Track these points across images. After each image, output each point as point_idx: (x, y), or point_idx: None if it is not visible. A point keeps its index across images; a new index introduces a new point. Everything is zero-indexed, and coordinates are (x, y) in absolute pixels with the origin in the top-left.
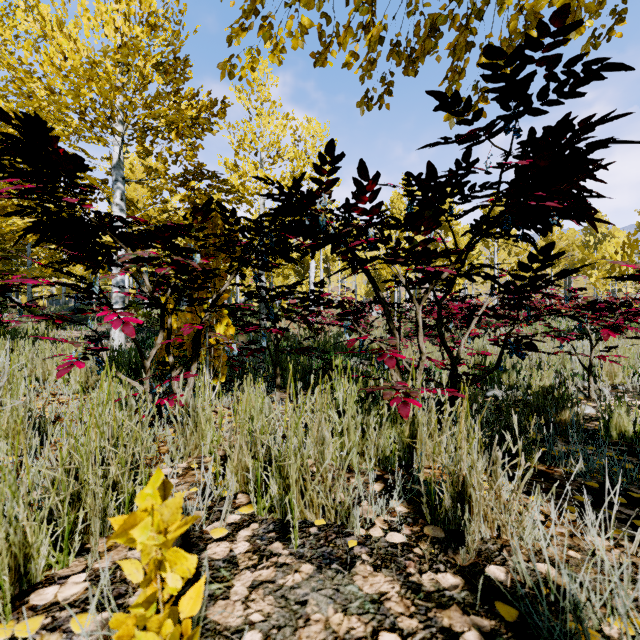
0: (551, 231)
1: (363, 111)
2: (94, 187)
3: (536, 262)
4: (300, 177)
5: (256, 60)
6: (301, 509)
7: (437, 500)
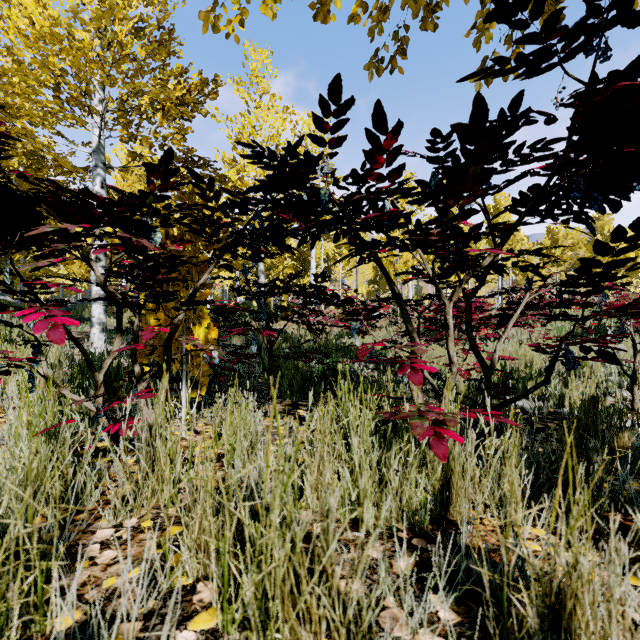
0: (603, 212)
1: (372, 75)
2: (7, 136)
3: (622, 240)
4: (296, 142)
5: (245, 11)
6: (291, 626)
7: (513, 615)
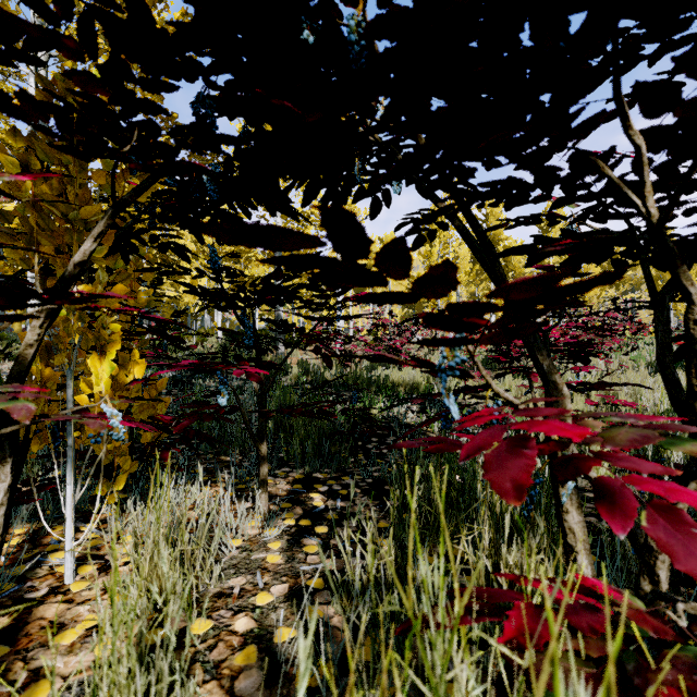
0: None
1: None
2: None
3: None
4: None
5: None
6: None
7: None
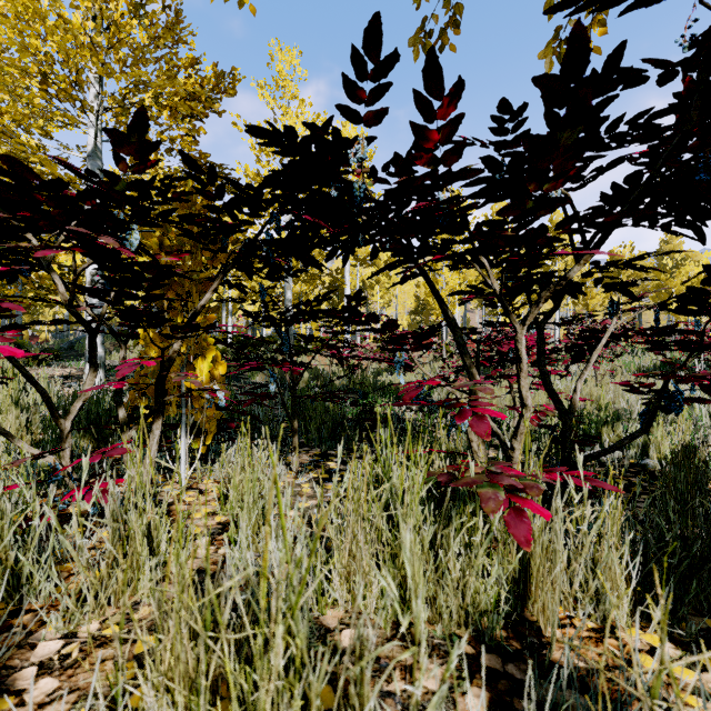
0: (708, 217)
1: (417, 53)
2: None
3: None
4: (323, 125)
5: None
6: None
7: None
